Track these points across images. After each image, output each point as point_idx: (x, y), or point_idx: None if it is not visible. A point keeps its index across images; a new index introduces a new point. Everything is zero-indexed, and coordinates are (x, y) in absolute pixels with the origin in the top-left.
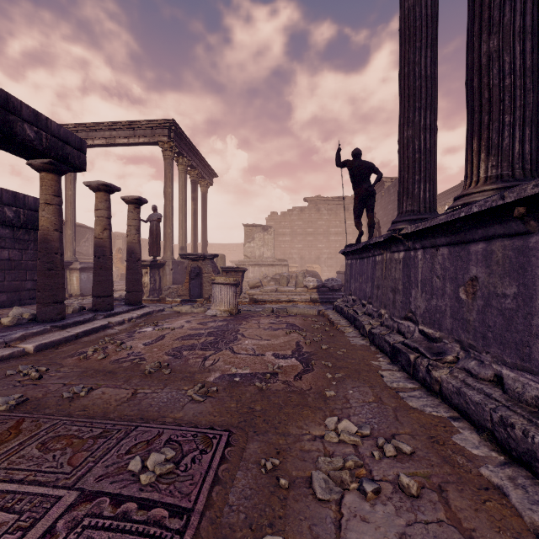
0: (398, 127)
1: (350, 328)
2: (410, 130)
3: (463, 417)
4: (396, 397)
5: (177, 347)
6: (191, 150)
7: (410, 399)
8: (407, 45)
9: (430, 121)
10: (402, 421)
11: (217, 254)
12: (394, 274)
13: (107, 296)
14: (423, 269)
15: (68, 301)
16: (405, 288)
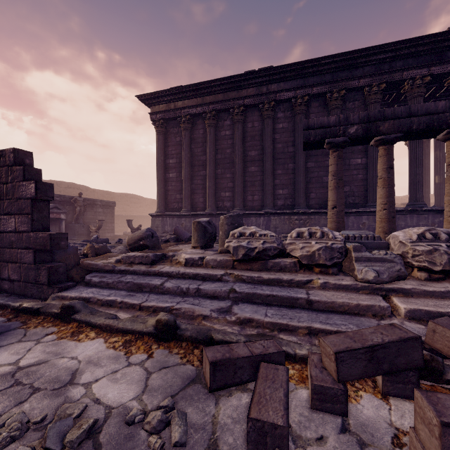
0: None
1: None
2: None
3: None
4: None
5: None
6: None
7: None
8: None
9: None
10: None
11: None
12: None
13: None
14: None
15: None
16: None
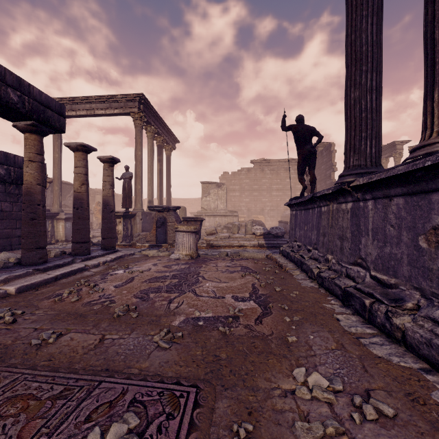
0: (345, 90)
1: (298, 271)
2: (357, 91)
3: (435, 369)
4: (358, 344)
5: (144, 289)
6: (157, 120)
7: (373, 346)
8: (354, 14)
9: (376, 83)
10: (372, 373)
11: (179, 206)
12: (341, 223)
13: (84, 242)
14: (374, 219)
15: (55, 246)
16: (354, 236)
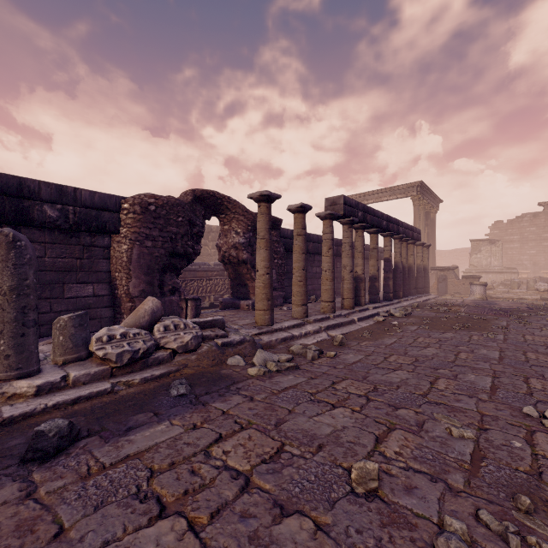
0: None
1: None
2: None
3: None
4: None
5: (474, 303)
6: (427, 192)
7: None
8: None
9: None
10: None
11: (458, 267)
12: None
13: (422, 288)
14: None
15: None
16: None
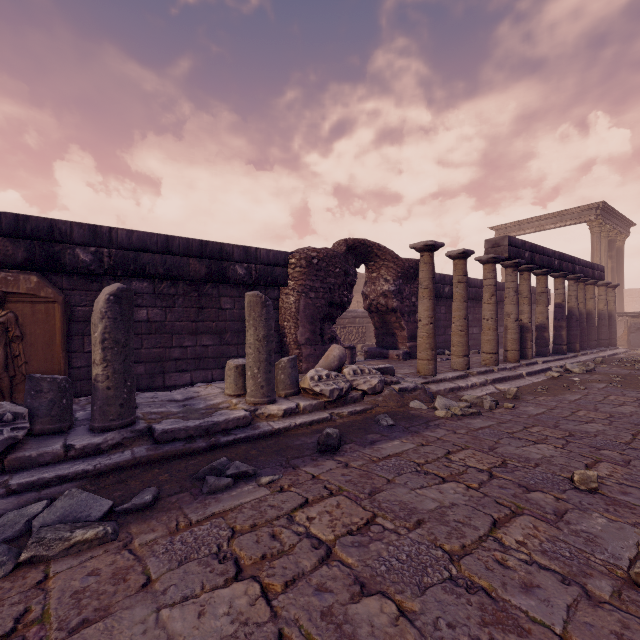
0: None
1: None
2: None
3: None
4: None
5: None
6: (612, 215)
7: None
8: None
9: None
10: None
11: None
12: None
13: (606, 339)
14: None
15: None
16: None
